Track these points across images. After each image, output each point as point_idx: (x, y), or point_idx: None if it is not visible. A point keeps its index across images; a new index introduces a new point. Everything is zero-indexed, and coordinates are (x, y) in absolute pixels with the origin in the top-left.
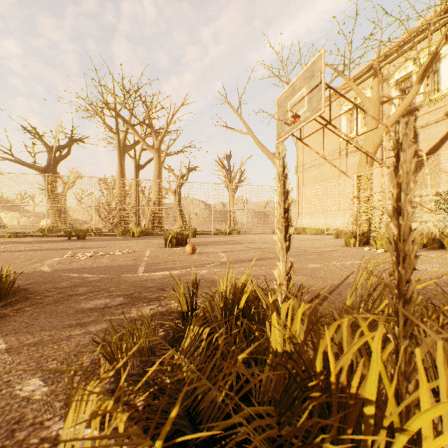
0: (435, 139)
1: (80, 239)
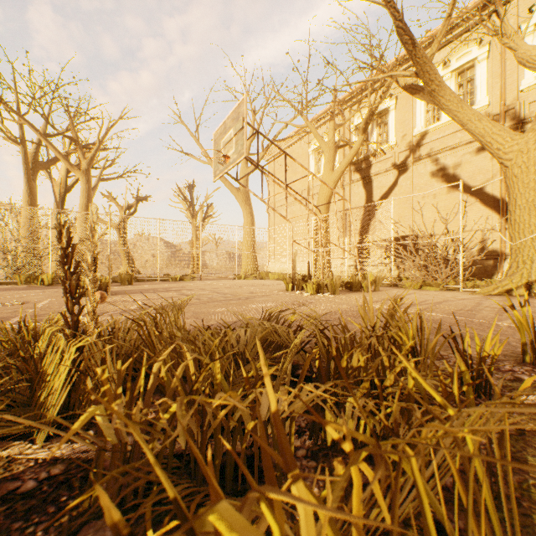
0: (385, 187)
1: None
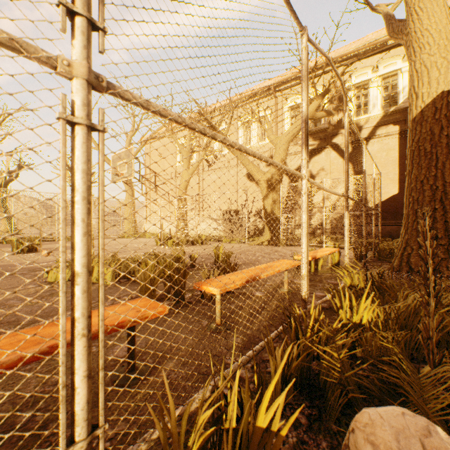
0: (223, 179)
1: None
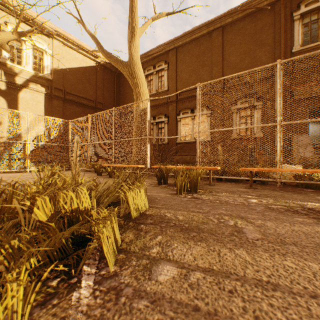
0: None
1: None
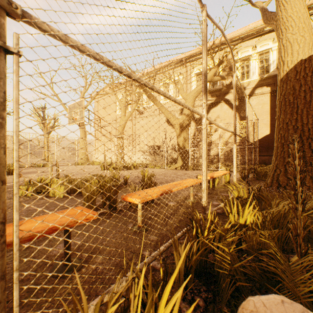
0: (149, 123)
1: None
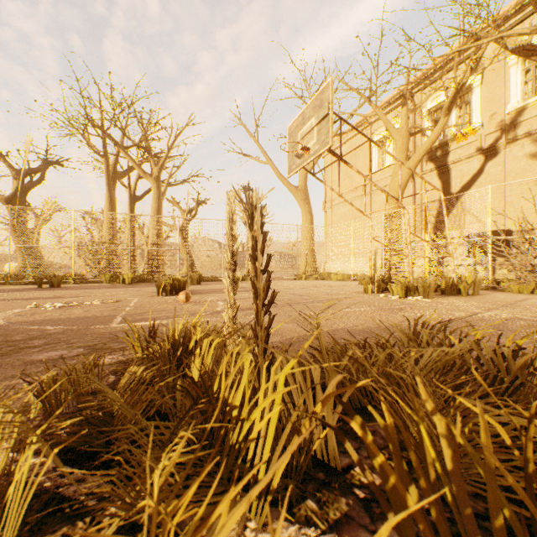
0: (467, 176)
1: (54, 287)
